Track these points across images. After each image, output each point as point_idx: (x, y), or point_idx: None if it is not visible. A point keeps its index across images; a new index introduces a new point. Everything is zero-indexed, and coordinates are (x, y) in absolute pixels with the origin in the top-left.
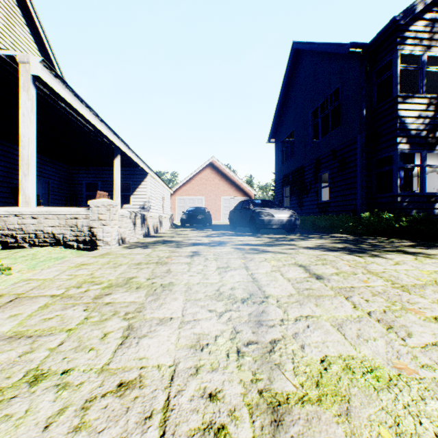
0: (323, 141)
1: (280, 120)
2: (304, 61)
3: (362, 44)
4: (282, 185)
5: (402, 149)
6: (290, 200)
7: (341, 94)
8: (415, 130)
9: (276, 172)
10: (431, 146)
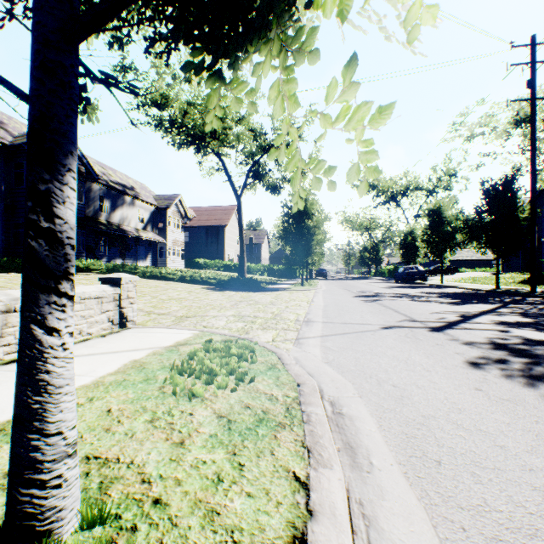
0: None
1: None
2: None
3: (2, 143)
4: None
5: None
6: None
7: None
8: None
9: None
10: None
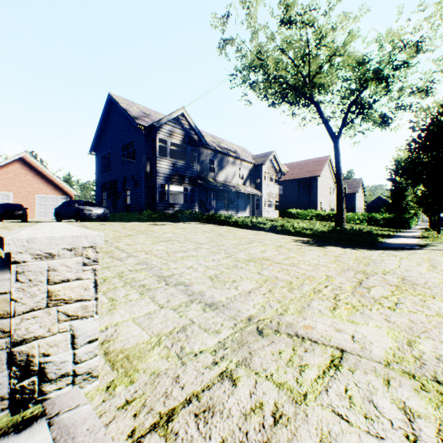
0: (128, 167)
1: (101, 140)
2: (117, 109)
3: (143, 126)
4: (102, 190)
5: (159, 182)
6: (108, 202)
7: (136, 144)
8: (165, 174)
9: (97, 179)
10: (172, 182)
